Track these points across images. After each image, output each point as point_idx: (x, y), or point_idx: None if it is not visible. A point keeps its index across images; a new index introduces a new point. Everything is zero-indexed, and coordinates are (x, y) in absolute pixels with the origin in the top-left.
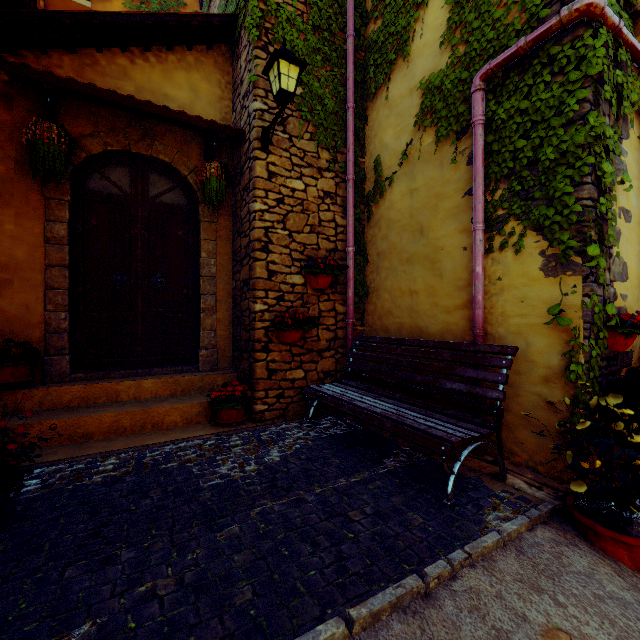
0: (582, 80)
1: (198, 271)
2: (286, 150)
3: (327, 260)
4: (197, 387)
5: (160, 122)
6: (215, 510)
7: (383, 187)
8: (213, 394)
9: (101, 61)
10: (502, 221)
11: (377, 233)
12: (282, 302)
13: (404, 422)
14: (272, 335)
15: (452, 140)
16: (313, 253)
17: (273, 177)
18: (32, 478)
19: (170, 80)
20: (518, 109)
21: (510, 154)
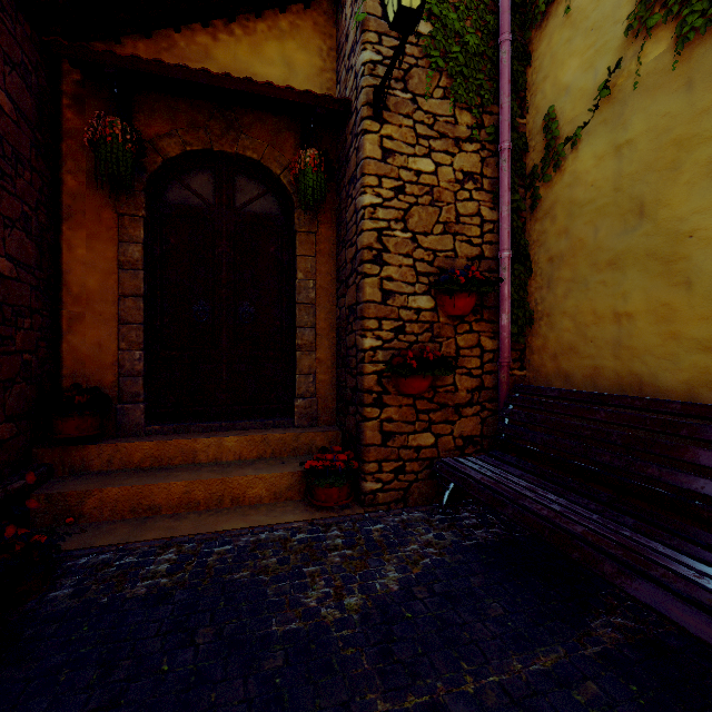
0: None
1: (294, 297)
2: (408, 116)
3: (469, 272)
4: (290, 448)
5: (247, 110)
6: (285, 704)
7: (561, 152)
8: (307, 463)
9: (179, 42)
10: None
11: (548, 227)
12: (402, 335)
13: (648, 572)
14: (388, 383)
15: None
16: (447, 263)
17: (389, 156)
18: (70, 573)
19: (259, 55)
20: None
21: None
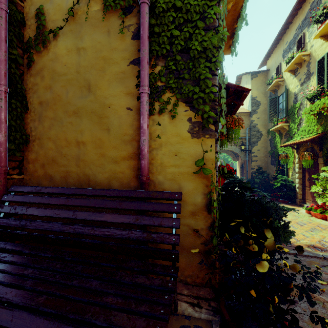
0: (216, 1)
1: None
2: None
3: None
4: None
5: None
6: None
7: (47, 36)
8: None
9: None
10: (161, 91)
11: (39, 82)
12: None
13: (84, 317)
14: None
15: (119, 13)
16: None
17: None
18: None
19: None
20: (173, 7)
21: (167, 39)
